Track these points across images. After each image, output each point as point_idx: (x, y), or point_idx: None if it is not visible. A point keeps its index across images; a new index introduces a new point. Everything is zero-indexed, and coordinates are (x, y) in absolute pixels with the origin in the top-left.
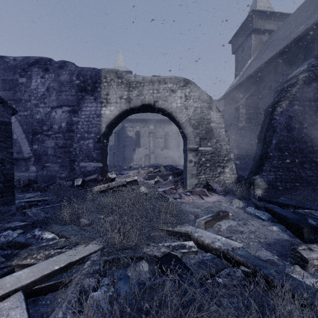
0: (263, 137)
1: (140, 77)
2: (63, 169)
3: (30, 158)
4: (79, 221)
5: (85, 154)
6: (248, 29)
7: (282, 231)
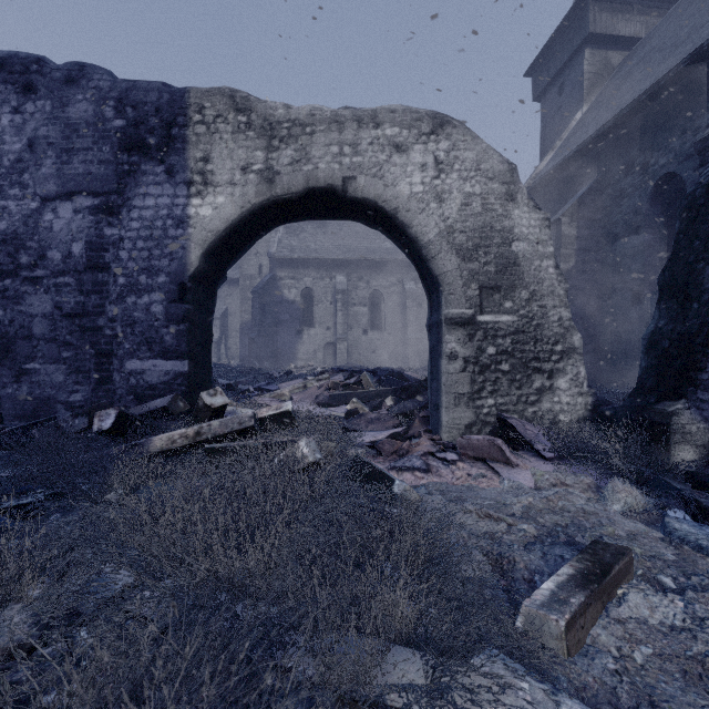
0: (684, 279)
1: (304, 107)
2: (77, 380)
3: None
4: None
5: (141, 336)
6: (574, 36)
7: None
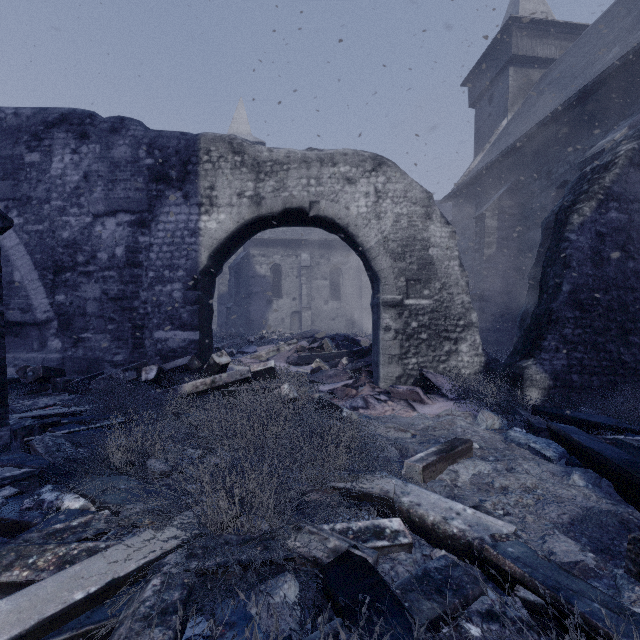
0: (540, 278)
1: (282, 151)
2: (119, 345)
3: (49, 321)
4: (146, 465)
5: (166, 314)
6: (501, 56)
7: (595, 486)
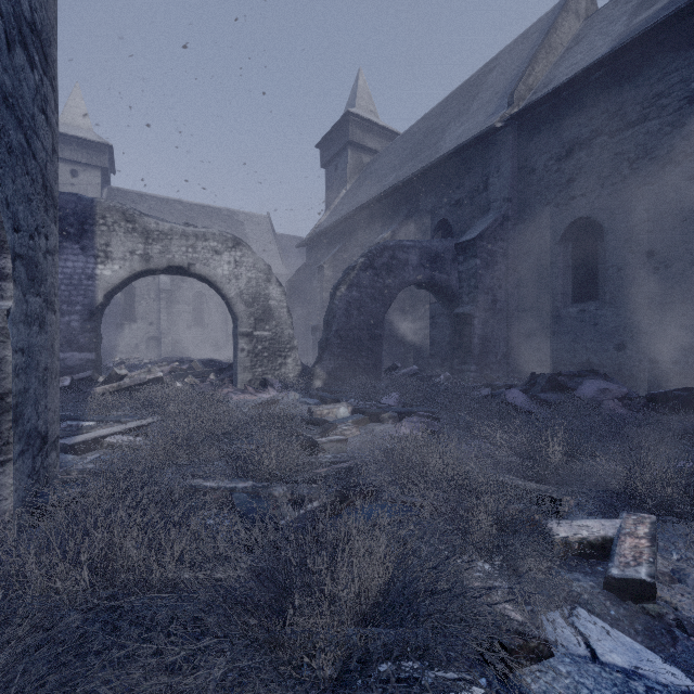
0: (327, 322)
1: (166, 225)
2: None
3: None
4: (112, 415)
5: (64, 339)
6: (343, 137)
7: None
